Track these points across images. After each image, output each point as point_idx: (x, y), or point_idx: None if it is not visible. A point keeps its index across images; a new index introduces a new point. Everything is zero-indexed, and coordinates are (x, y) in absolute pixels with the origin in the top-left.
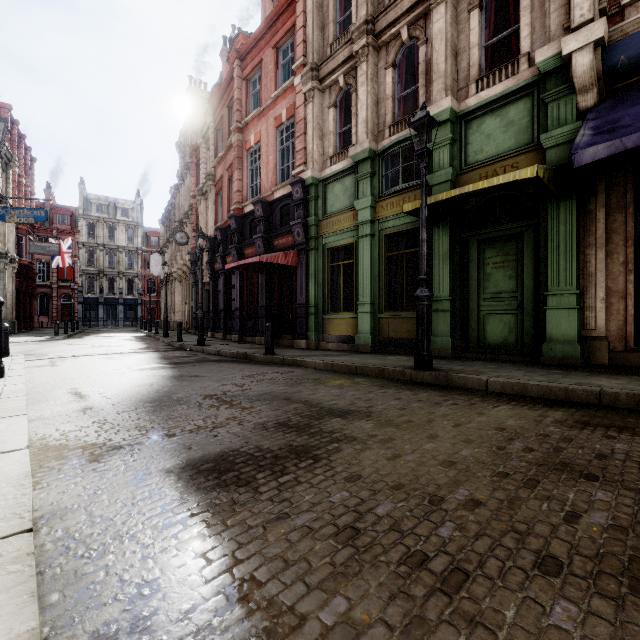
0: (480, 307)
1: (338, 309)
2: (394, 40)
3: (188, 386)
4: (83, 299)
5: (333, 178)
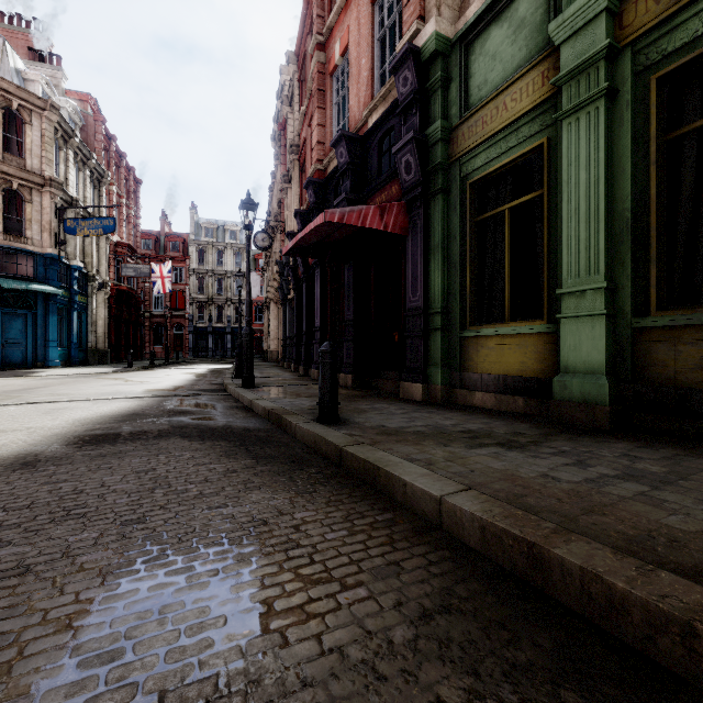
0: None
1: (496, 316)
2: None
3: None
4: (193, 328)
5: (485, 18)
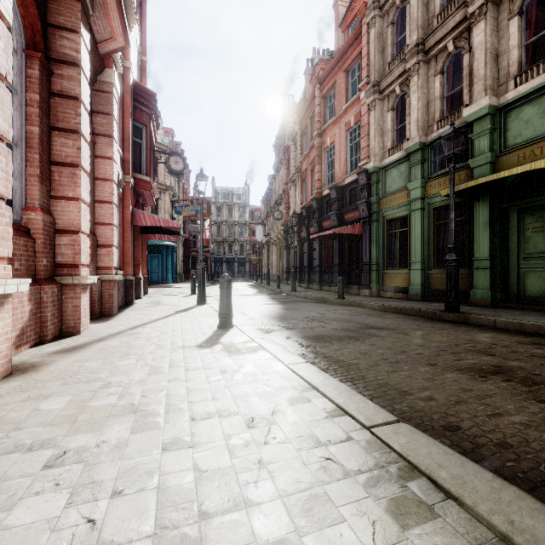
0: (520, 265)
1: (395, 266)
2: (441, 52)
3: (293, 313)
4: (214, 259)
5: (390, 166)
